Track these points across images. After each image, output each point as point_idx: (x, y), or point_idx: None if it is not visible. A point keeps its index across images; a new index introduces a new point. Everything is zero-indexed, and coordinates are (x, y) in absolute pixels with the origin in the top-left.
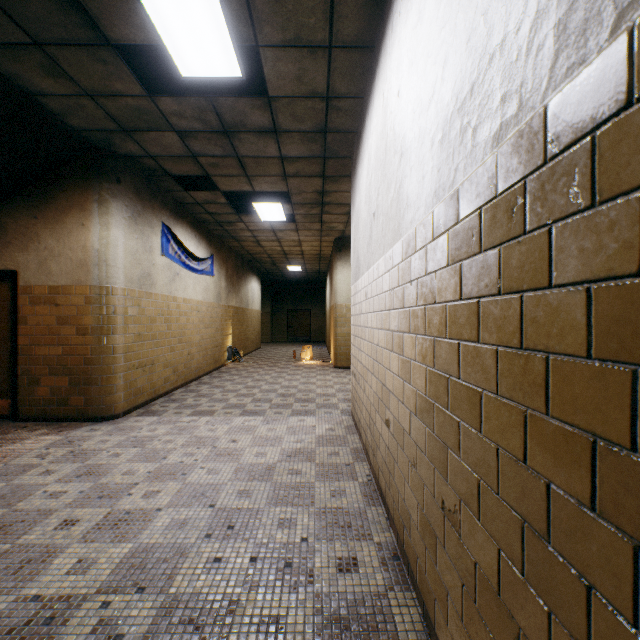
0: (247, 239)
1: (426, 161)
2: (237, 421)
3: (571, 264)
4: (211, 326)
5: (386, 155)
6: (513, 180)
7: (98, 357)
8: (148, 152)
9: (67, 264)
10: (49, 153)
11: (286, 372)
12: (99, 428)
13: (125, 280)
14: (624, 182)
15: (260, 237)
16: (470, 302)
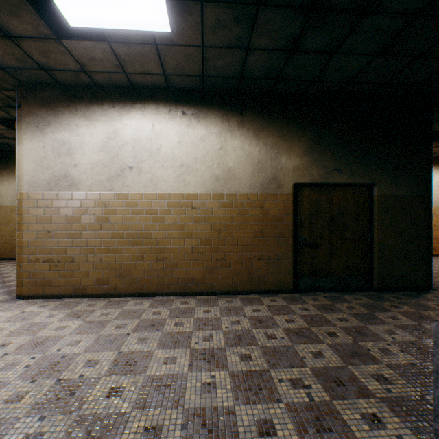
0: None
1: (207, 179)
2: None
3: (252, 213)
4: None
5: (160, 153)
6: (242, 200)
7: None
8: None
9: None
10: None
11: None
12: None
13: None
14: (257, 207)
15: None
16: (229, 216)
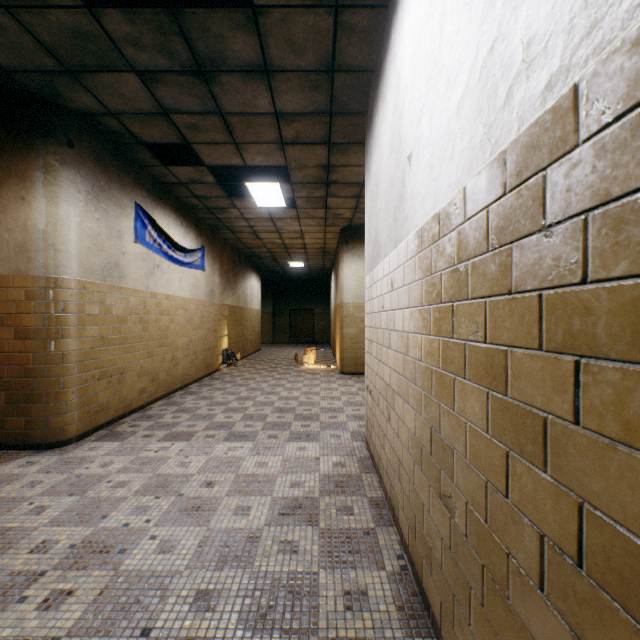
0: (243, 230)
1: None
2: (219, 449)
3: None
4: (202, 327)
5: (443, 31)
6: None
7: (42, 367)
8: (107, 107)
9: (3, 249)
10: None
11: (286, 379)
12: (38, 460)
13: (80, 270)
14: None
15: (257, 227)
16: None
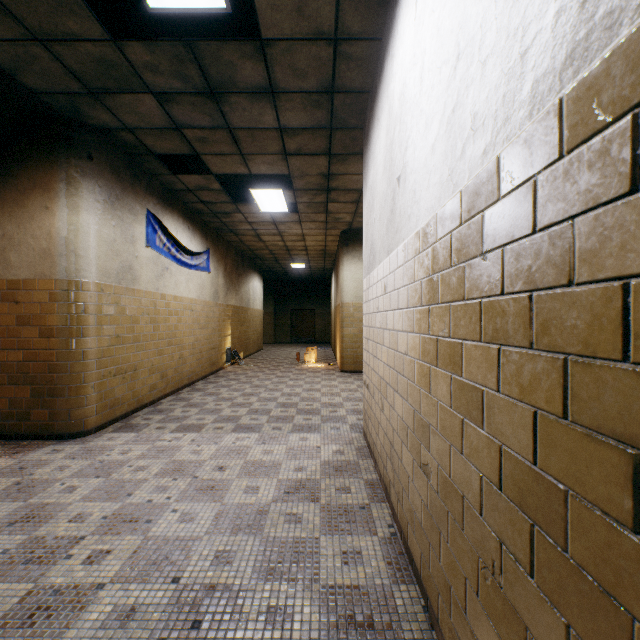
0: (246, 233)
1: (535, 13)
2: (228, 439)
3: None
4: (207, 326)
5: (422, 82)
6: None
7: (65, 363)
8: (124, 123)
9: (29, 254)
10: (3, 121)
11: (288, 377)
12: (63, 448)
13: (99, 273)
14: None
15: (260, 230)
16: None
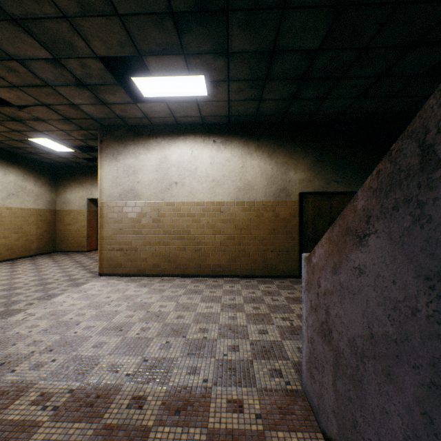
0: None
1: (231, 190)
2: (64, 299)
3: (266, 216)
4: None
5: (197, 172)
6: (258, 206)
7: None
8: None
9: None
10: None
11: None
12: None
13: None
14: (270, 211)
15: None
16: (249, 218)
